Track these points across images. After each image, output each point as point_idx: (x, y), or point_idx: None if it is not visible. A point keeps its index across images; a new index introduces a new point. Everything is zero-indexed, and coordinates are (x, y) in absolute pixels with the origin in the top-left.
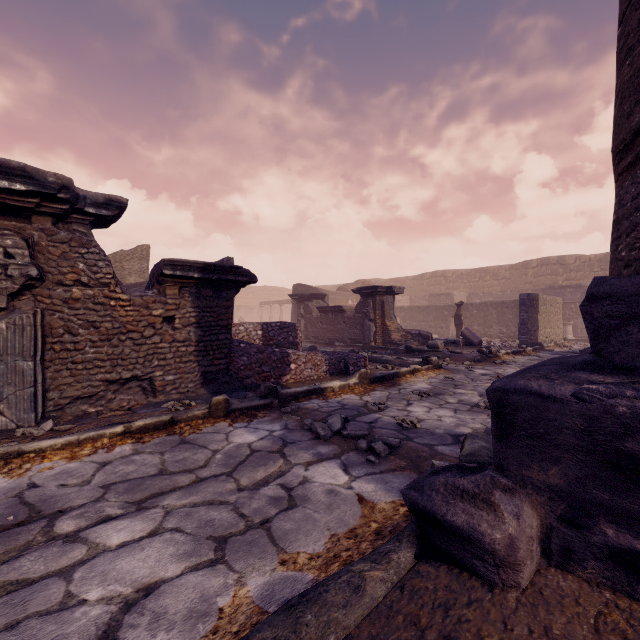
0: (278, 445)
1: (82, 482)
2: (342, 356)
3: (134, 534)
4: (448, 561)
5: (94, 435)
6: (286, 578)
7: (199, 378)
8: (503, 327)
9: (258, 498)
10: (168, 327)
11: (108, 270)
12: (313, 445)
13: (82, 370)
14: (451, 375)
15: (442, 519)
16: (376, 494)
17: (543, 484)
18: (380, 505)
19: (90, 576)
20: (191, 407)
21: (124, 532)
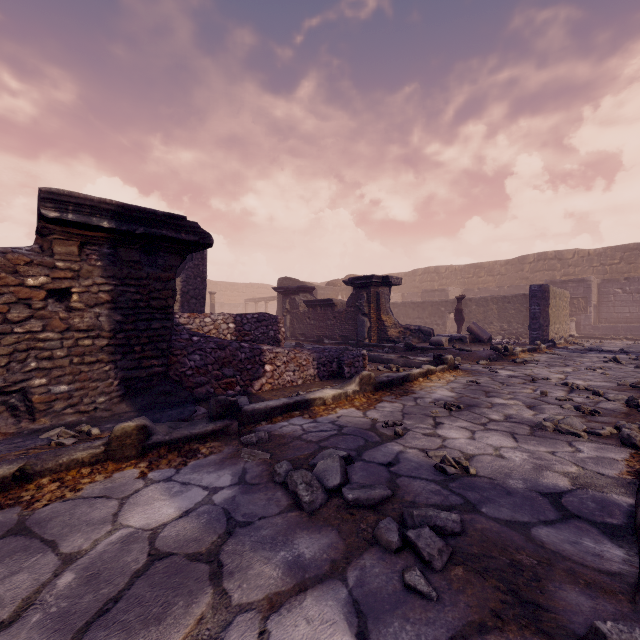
0: (215, 533)
1: None
2: (335, 354)
3: None
4: None
5: None
6: None
7: (117, 388)
8: (504, 323)
9: None
10: (59, 307)
11: None
12: (287, 531)
13: None
14: (473, 378)
15: None
16: None
17: None
18: None
19: None
20: (93, 436)
21: None
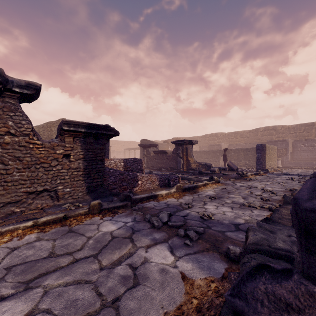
0: (129, 233)
1: None
2: (166, 176)
3: None
4: None
5: (12, 228)
6: None
7: (85, 190)
8: (247, 161)
9: (112, 277)
10: (66, 160)
11: (28, 126)
12: (151, 232)
13: (11, 186)
14: (225, 186)
15: None
16: (193, 272)
17: None
18: (197, 282)
19: None
20: (79, 207)
21: (7, 314)
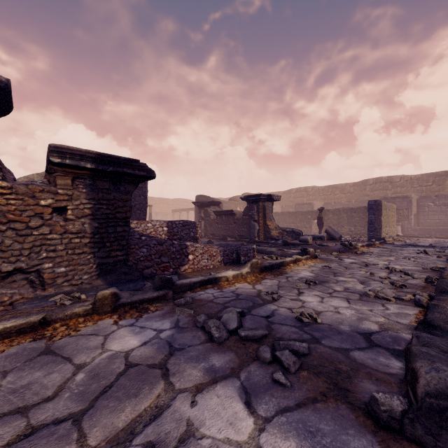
0: (162, 354)
1: None
2: (234, 248)
3: None
4: None
5: None
6: None
7: (95, 269)
8: (352, 227)
9: None
10: (59, 218)
11: None
12: (205, 353)
13: None
14: (326, 264)
15: None
16: None
17: None
18: None
19: None
20: (82, 300)
21: None
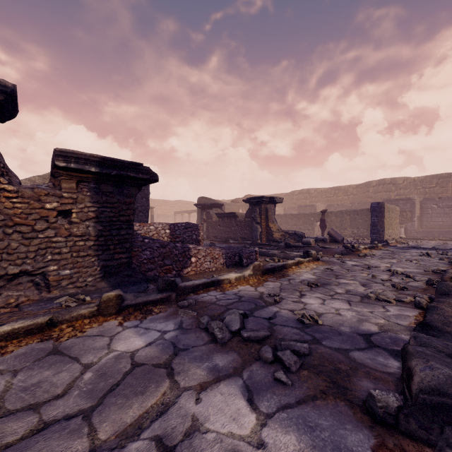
0: (167, 354)
1: None
2: (237, 250)
3: None
4: None
5: None
6: None
7: (99, 272)
8: (355, 229)
9: None
10: (64, 221)
11: None
12: (209, 353)
13: None
14: (329, 266)
15: None
16: None
17: None
18: None
19: None
20: (86, 302)
21: None
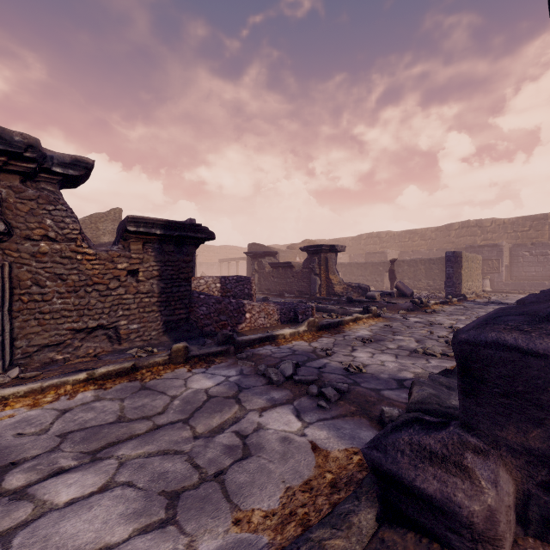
0: (234, 390)
1: (40, 431)
2: (292, 306)
3: (84, 489)
4: (415, 528)
5: (57, 382)
6: (240, 542)
7: (161, 327)
8: (430, 281)
9: (213, 447)
10: (132, 280)
11: (75, 226)
12: (267, 390)
13: (50, 320)
14: (389, 323)
15: (409, 484)
16: (329, 441)
17: (520, 446)
18: (333, 453)
19: (30, 542)
20: (153, 353)
21: (74, 487)
